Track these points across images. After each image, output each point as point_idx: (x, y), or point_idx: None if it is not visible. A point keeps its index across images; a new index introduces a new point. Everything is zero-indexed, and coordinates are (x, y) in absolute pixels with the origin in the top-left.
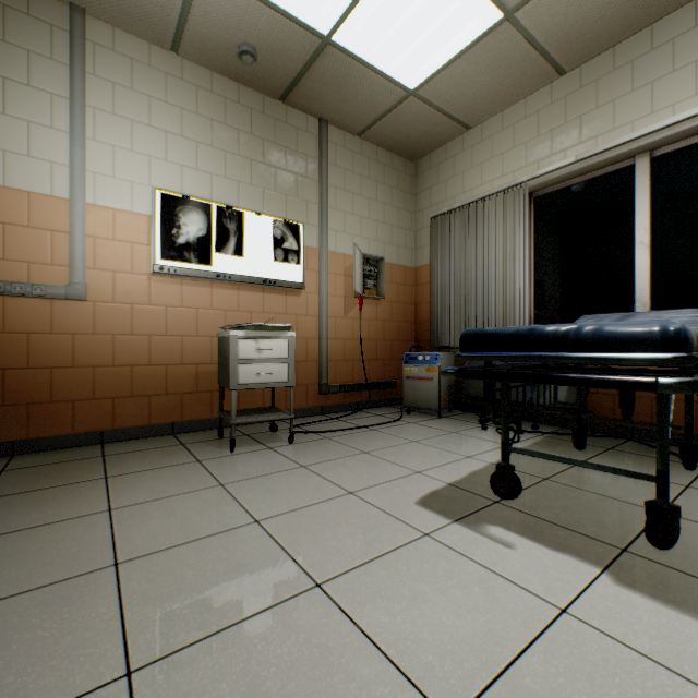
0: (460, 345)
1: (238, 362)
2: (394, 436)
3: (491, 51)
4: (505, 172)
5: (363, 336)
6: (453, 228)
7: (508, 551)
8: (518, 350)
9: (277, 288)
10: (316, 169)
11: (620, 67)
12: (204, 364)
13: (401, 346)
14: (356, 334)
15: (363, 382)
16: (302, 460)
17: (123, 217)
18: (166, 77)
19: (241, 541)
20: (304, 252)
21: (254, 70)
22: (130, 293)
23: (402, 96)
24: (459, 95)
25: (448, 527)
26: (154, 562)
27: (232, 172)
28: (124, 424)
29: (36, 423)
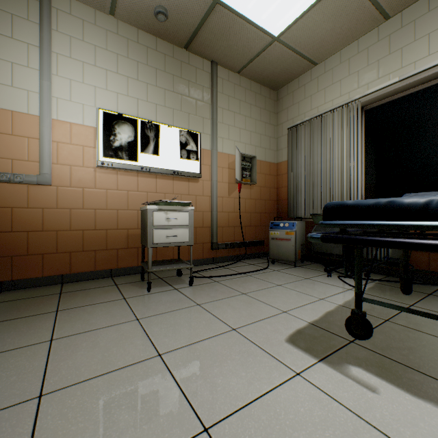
0: (323, 215)
1: (153, 228)
2: (264, 281)
3: (335, 3)
4: (342, 93)
5: (241, 210)
6: (304, 135)
7: (374, 396)
8: (378, 219)
9: (182, 177)
10: (209, 96)
11: (434, 8)
12: (132, 229)
13: (267, 216)
14: (236, 208)
15: (241, 241)
16: (198, 299)
17: (77, 128)
18: (106, 33)
19: (145, 375)
20: (201, 152)
21: (166, 26)
22: (81, 180)
23: (269, 41)
24: (310, 39)
25: (316, 366)
26: (71, 395)
27: (152, 98)
28: (78, 270)
29: (17, 269)
